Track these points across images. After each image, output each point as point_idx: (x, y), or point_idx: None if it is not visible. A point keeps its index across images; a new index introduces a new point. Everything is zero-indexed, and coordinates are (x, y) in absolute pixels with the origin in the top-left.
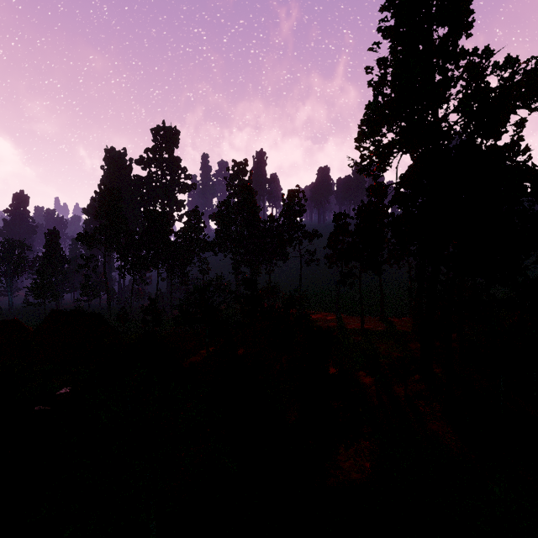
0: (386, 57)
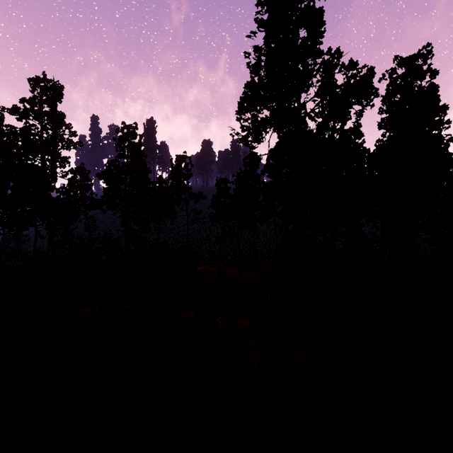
0: (261, 46)
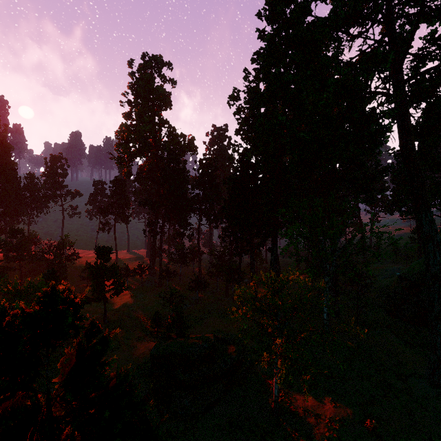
0: (132, 103)
